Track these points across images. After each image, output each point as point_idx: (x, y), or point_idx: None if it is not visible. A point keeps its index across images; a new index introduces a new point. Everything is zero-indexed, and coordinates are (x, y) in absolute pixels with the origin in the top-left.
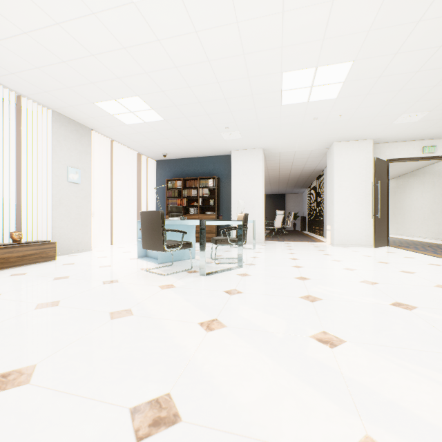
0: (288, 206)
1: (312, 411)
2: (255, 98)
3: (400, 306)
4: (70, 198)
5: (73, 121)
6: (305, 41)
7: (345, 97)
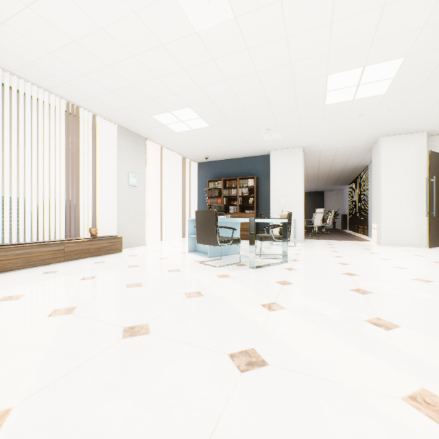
0: (326, 203)
1: (373, 369)
2: (298, 100)
3: None
4: (130, 199)
5: (132, 133)
6: (353, 44)
7: (395, 91)
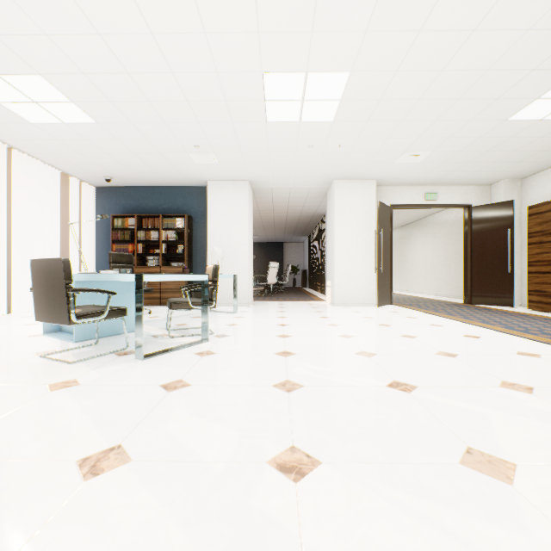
0: (287, 257)
1: None
2: (230, 106)
3: (399, 388)
4: None
5: None
6: (289, 29)
7: (344, 121)
